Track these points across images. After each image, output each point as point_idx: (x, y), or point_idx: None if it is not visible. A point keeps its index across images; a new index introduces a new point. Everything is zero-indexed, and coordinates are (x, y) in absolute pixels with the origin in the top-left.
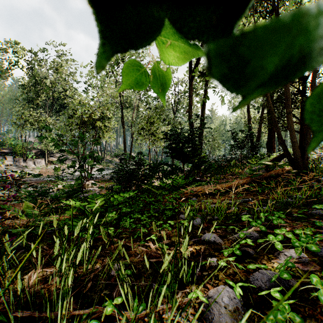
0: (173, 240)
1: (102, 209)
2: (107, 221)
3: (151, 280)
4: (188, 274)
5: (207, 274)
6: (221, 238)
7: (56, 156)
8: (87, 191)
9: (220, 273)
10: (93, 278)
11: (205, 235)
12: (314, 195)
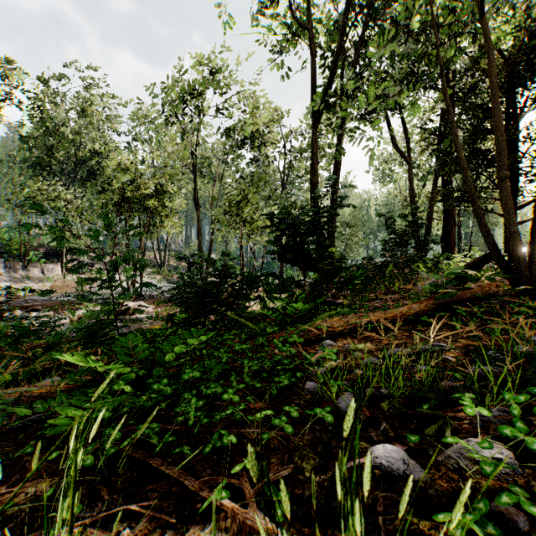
0: (300, 463)
1: (142, 371)
2: (147, 403)
3: None
4: None
5: None
6: (419, 461)
7: (81, 259)
8: (131, 321)
9: None
10: None
11: (378, 451)
12: None
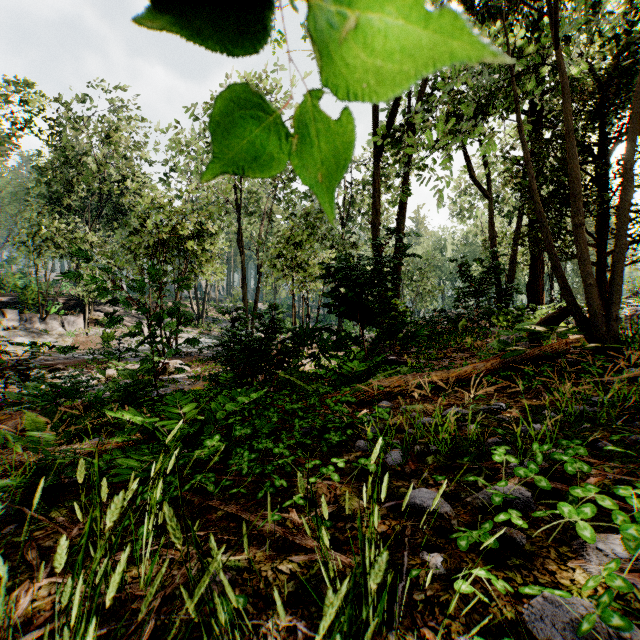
0: (344, 504)
1: (192, 429)
2: (202, 457)
3: (293, 614)
4: (380, 603)
5: (423, 598)
6: (449, 502)
7: (106, 309)
8: (168, 382)
9: (452, 596)
10: (160, 605)
11: (414, 493)
12: (639, 398)
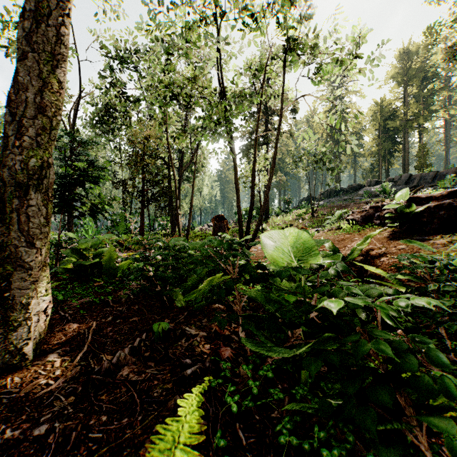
0: None
1: None
2: None
3: None
4: None
5: None
6: None
7: None
8: None
9: None
10: None
11: None
12: None
